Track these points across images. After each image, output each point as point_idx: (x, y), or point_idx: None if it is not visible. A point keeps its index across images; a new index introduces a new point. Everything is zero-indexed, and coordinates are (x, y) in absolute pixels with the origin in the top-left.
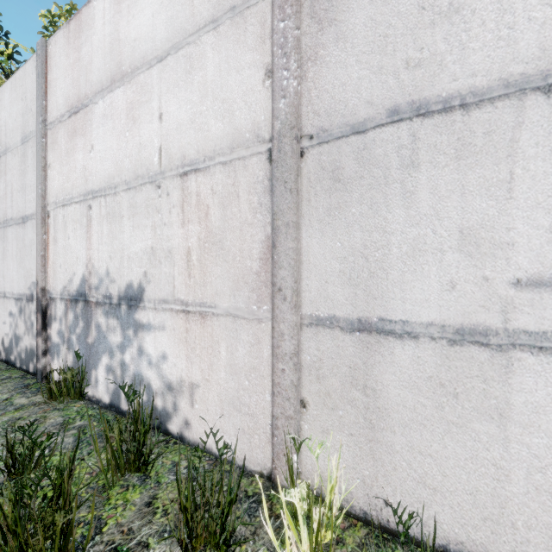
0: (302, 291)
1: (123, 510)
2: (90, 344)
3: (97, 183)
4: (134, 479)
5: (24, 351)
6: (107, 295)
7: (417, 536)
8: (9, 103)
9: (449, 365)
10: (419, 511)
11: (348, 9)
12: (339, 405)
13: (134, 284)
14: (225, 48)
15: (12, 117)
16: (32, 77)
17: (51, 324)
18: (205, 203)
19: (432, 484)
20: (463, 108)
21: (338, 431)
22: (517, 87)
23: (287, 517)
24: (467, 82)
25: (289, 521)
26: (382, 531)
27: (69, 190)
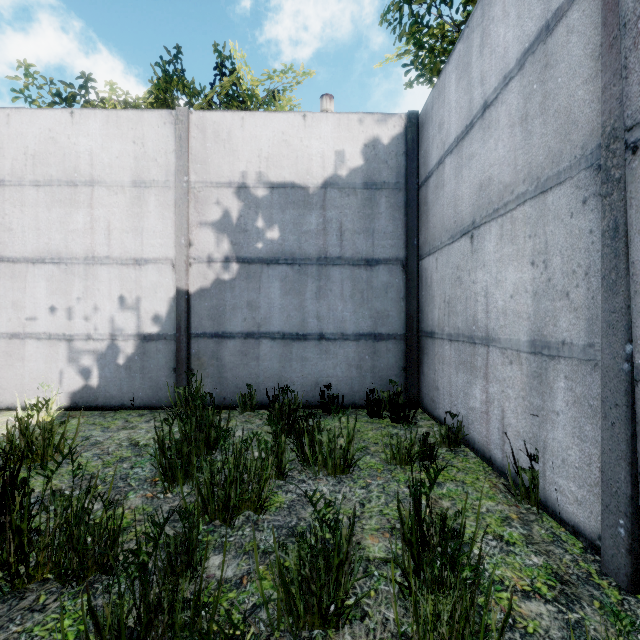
0: None
1: None
2: None
3: None
4: None
5: None
6: None
7: None
8: None
9: (10, 346)
10: (1, 398)
11: None
12: None
13: None
14: None
15: None
16: None
17: None
18: None
19: (5, 387)
20: (13, 262)
21: None
22: (27, 260)
23: None
24: (14, 254)
25: None
26: None
27: None
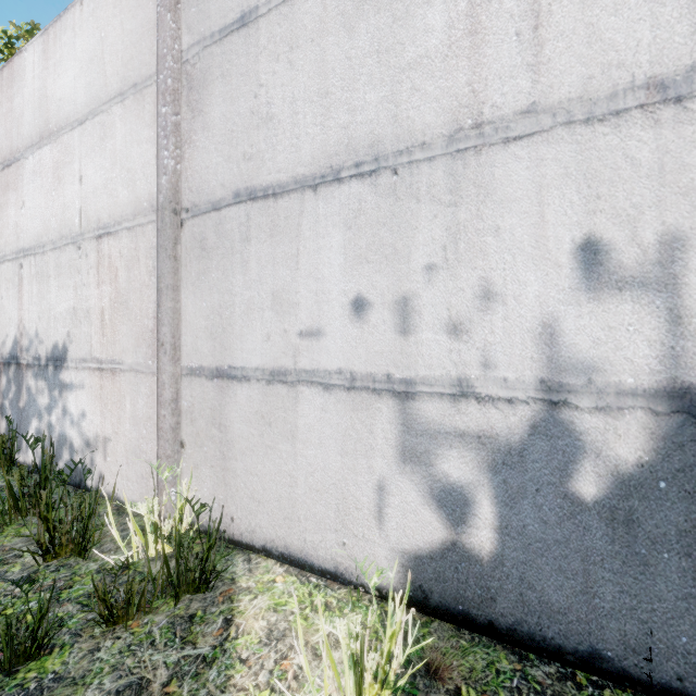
0: (182, 345)
1: (12, 538)
2: (21, 408)
3: (28, 241)
4: (34, 520)
5: None
6: (36, 356)
7: (250, 542)
8: None
9: (267, 400)
10: (251, 521)
11: (210, 104)
12: (205, 443)
13: (60, 344)
14: (130, 121)
15: None
16: None
17: None
18: (115, 266)
19: (258, 497)
20: (274, 196)
21: (204, 465)
22: (301, 184)
23: (134, 525)
24: (276, 176)
25: (136, 528)
26: (230, 544)
27: (2, 247)
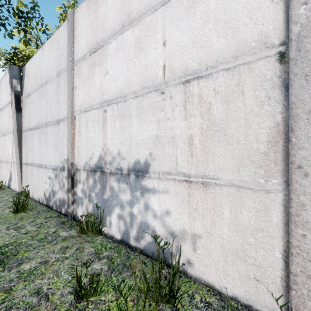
0: None
1: None
2: (105, 199)
3: (111, 95)
4: (168, 310)
5: (58, 200)
6: (118, 168)
7: None
8: (48, 53)
9: None
10: None
11: None
12: None
13: (141, 161)
14: None
15: (50, 61)
16: (63, 35)
17: (76, 185)
18: (207, 101)
19: None
20: None
21: None
22: None
23: None
24: None
25: None
26: None
27: (89, 101)
